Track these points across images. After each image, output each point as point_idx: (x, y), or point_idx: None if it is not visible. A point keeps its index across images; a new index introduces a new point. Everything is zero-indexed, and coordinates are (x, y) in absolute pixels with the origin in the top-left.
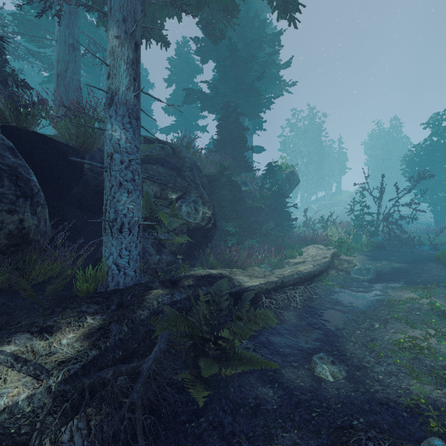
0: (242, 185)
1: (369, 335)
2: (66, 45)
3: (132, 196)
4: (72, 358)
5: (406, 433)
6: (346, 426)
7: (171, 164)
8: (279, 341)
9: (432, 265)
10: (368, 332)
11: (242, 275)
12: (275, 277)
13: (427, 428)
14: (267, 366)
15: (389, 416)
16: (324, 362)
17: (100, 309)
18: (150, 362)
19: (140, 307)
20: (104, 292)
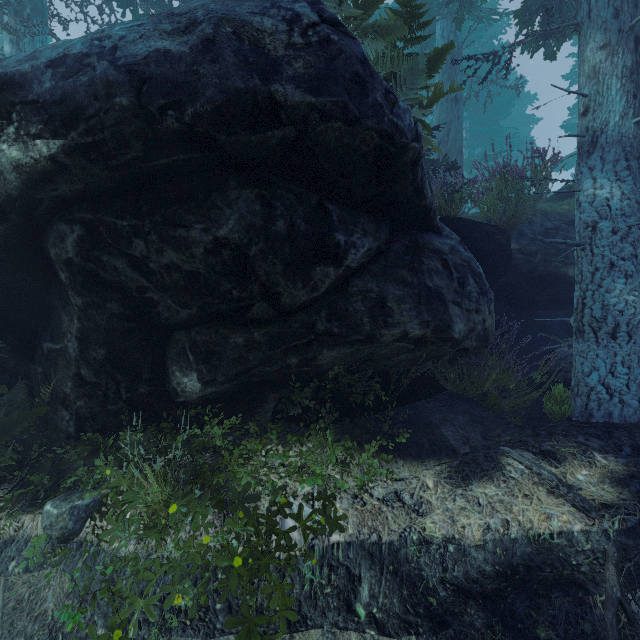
0: None
1: None
2: (448, 102)
3: (631, 281)
4: (619, 505)
5: None
6: None
7: None
8: None
9: None
10: None
11: None
12: None
13: None
14: None
15: None
16: None
17: (605, 446)
18: None
19: None
20: (592, 423)
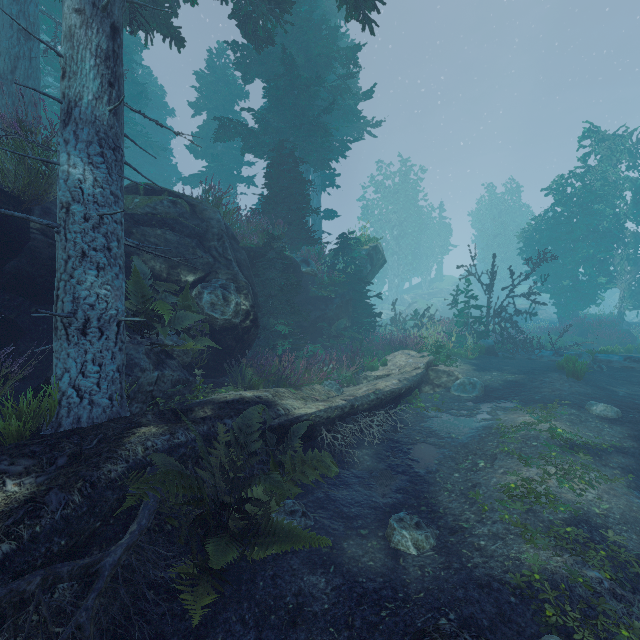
0: (303, 263)
1: (471, 479)
2: (13, 30)
3: (104, 274)
4: None
5: (513, 631)
6: (429, 630)
7: (188, 229)
8: (344, 497)
9: (554, 377)
10: (469, 475)
11: (292, 398)
12: (342, 400)
13: (542, 620)
14: (313, 544)
15: (492, 605)
16: (405, 525)
17: (34, 465)
18: (118, 553)
19: (110, 459)
20: (51, 435)
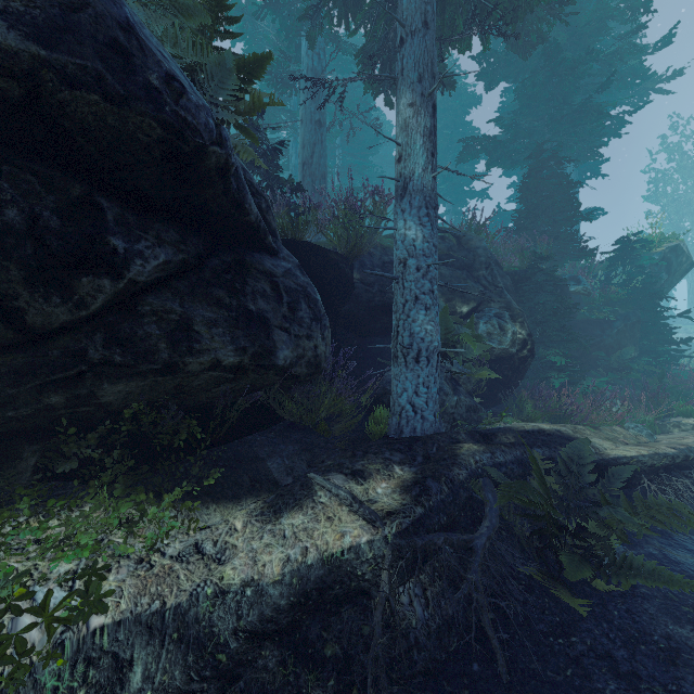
0: (570, 282)
1: None
2: (312, 124)
3: (430, 313)
4: (400, 511)
5: None
6: None
7: (458, 262)
8: (690, 562)
9: None
10: None
11: (596, 437)
12: (669, 447)
13: None
14: None
15: None
16: None
17: (405, 458)
18: (483, 539)
19: (455, 464)
20: (401, 438)
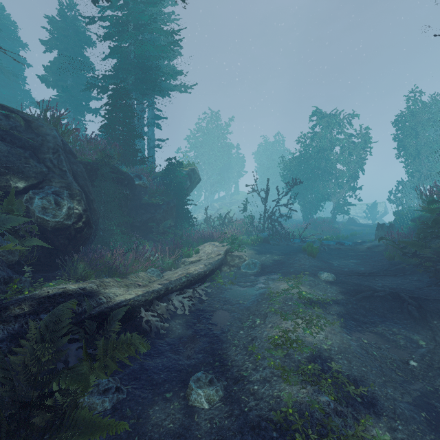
0: (136, 178)
1: (251, 334)
2: None
3: None
4: None
5: None
6: None
7: (20, 141)
8: (157, 364)
9: (301, 256)
10: (250, 331)
11: (116, 286)
12: (159, 284)
13: None
14: (111, 432)
15: None
16: (201, 384)
17: None
18: None
19: None
20: None
